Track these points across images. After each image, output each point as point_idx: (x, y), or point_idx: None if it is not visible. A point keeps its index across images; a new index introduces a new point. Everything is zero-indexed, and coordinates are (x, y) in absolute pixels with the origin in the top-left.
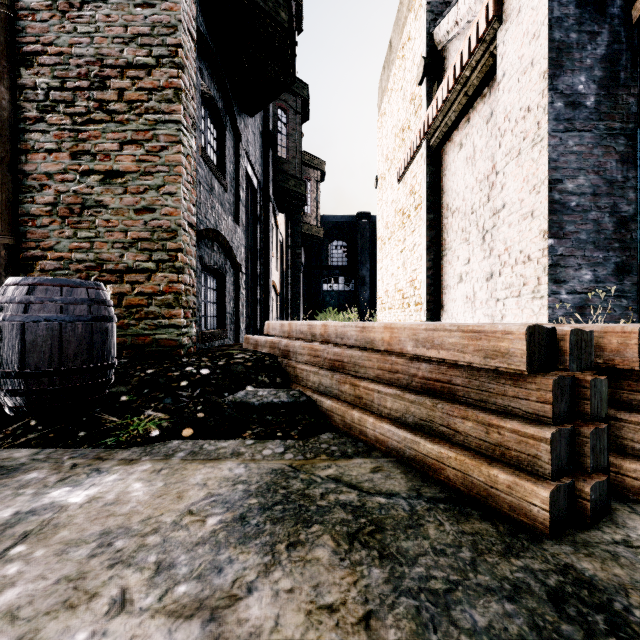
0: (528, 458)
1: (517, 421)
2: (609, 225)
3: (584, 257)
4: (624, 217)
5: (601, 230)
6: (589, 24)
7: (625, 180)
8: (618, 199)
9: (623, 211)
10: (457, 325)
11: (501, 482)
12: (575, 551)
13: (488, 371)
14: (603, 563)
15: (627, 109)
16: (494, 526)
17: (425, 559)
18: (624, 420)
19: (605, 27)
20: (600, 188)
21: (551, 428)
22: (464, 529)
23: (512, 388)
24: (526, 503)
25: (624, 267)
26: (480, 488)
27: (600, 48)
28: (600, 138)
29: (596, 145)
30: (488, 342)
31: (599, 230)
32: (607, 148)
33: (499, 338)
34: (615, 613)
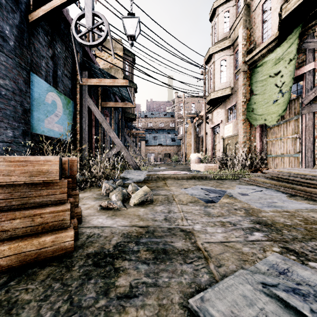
0: (59, 222)
1: (51, 207)
2: (20, 110)
3: (9, 123)
4: (26, 109)
5: (17, 112)
6: (11, 3)
7: (26, 92)
8: (24, 99)
9: (26, 106)
10: (3, 157)
11: (48, 242)
12: (83, 249)
13: (28, 185)
14: (92, 246)
15: (27, 59)
16: (51, 266)
17: (44, 308)
18: (72, 195)
19: (18, 12)
20: (16, 90)
21: (68, 204)
22: (41, 279)
23: (46, 191)
24: (63, 243)
25: (26, 132)
26: (32, 255)
27: (16, 20)
28: (16, 65)
29: (14, 68)
30: (33, 167)
31: (16, 111)
32: (19, 72)
33: (42, 164)
34: (109, 254)
